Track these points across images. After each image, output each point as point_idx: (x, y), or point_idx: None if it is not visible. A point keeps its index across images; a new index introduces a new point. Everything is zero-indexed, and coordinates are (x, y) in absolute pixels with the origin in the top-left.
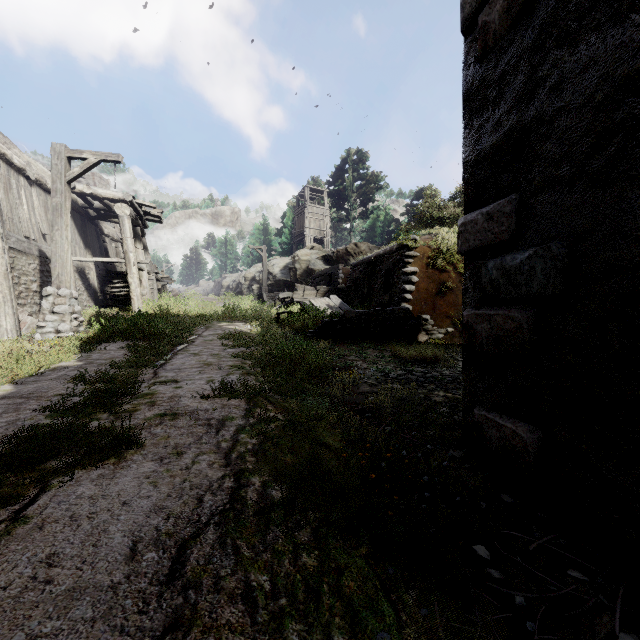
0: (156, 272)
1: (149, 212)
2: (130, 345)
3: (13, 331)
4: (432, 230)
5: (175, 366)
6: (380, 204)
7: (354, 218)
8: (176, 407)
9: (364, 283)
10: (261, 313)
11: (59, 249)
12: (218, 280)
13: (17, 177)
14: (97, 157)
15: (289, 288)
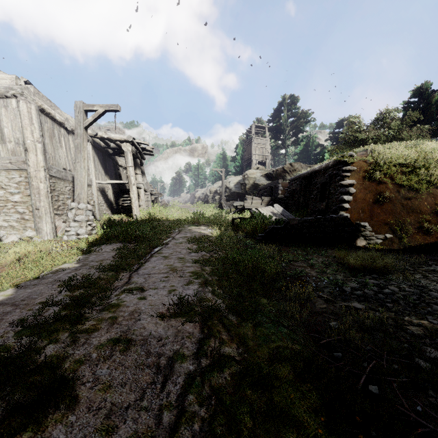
0: (150, 189)
1: (145, 148)
2: (120, 247)
3: (51, 233)
4: (367, 147)
5: (147, 270)
6: (308, 134)
7: (288, 145)
8: (131, 329)
9: (300, 194)
10: (220, 218)
11: (79, 176)
12: (193, 193)
13: (59, 129)
14: (103, 108)
15: (240, 198)
